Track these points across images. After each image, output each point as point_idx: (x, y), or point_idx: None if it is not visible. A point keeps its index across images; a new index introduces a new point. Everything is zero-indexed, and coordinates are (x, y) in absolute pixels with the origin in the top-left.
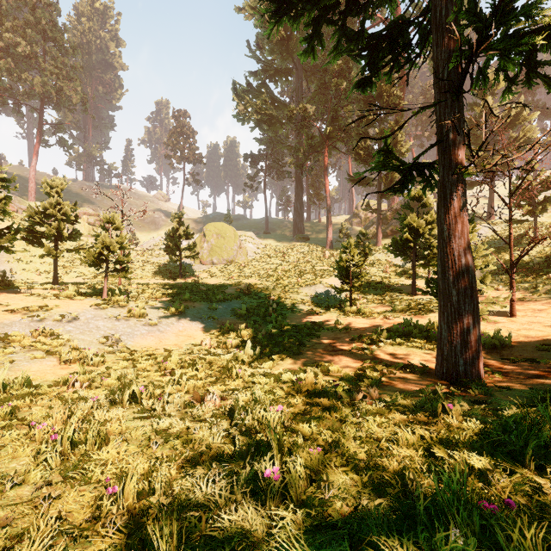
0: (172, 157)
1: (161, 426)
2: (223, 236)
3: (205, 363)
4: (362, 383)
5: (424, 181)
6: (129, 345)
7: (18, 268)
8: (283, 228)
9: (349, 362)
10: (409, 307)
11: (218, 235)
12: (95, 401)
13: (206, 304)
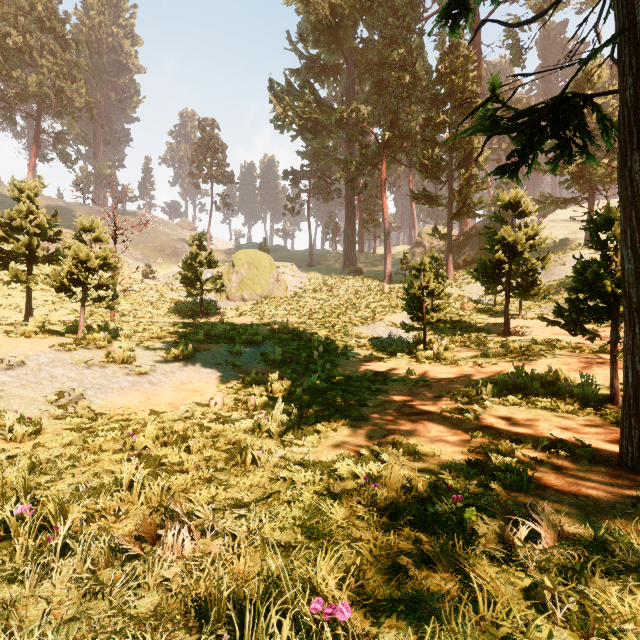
0: (197, 175)
1: None
2: (256, 266)
3: (206, 436)
4: (494, 483)
5: (558, 146)
6: (95, 405)
7: None
8: (331, 260)
9: (444, 433)
10: (507, 351)
11: (250, 265)
12: None
13: (226, 346)
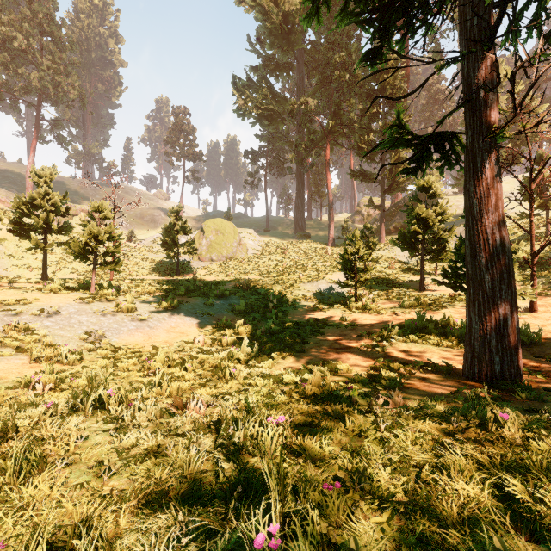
0: (172, 154)
1: (124, 443)
2: (222, 232)
3: (196, 362)
4: (379, 385)
5: (442, 159)
6: (114, 342)
7: (9, 264)
8: (284, 226)
9: (358, 360)
10: (419, 303)
11: (217, 231)
12: (49, 408)
13: (202, 299)
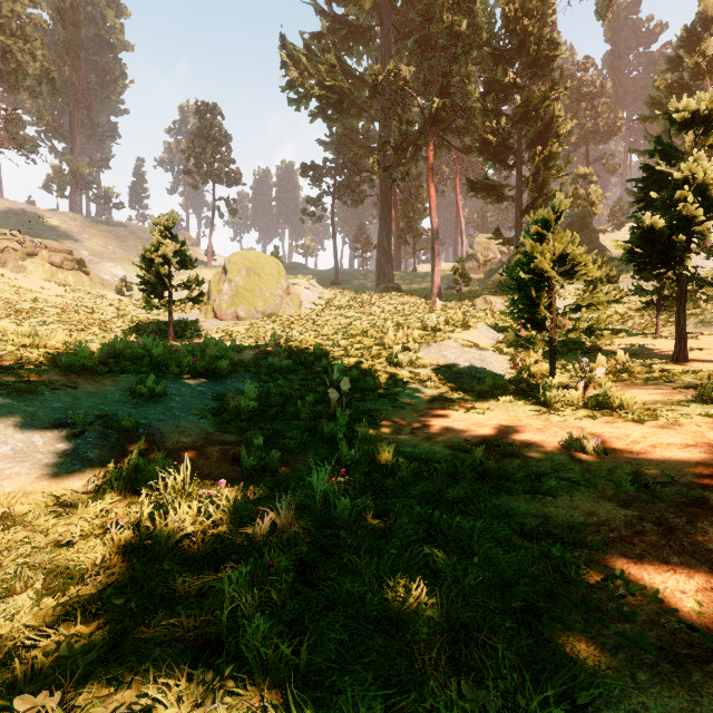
0: (195, 172)
1: None
2: (258, 272)
3: None
4: None
5: None
6: None
7: None
8: (361, 279)
9: None
10: None
11: (249, 271)
12: None
13: (136, 380)
